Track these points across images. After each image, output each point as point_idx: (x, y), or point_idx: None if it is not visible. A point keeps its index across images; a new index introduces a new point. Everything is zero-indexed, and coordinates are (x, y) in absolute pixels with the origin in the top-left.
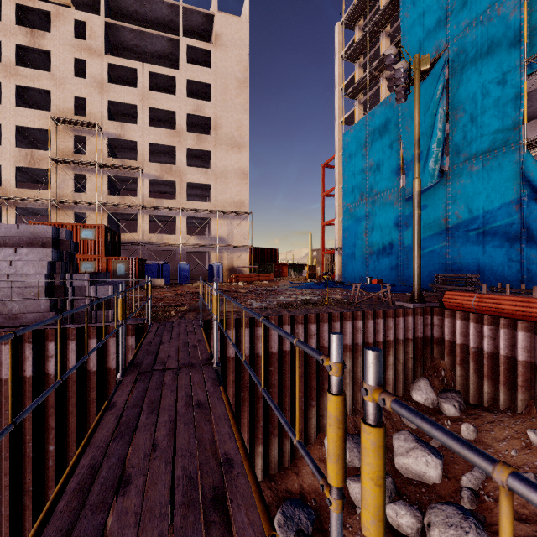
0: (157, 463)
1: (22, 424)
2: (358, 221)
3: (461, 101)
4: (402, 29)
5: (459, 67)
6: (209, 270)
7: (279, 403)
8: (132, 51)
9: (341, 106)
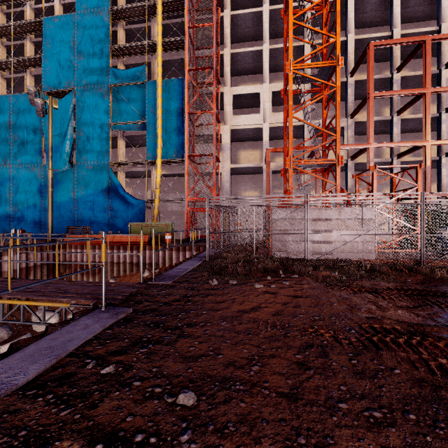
0: None
1: None
2: (2, 182)
3: (83, 126)
4: (44, 52)
5: (81, 105)
6: None
7: None
8: None
9: None
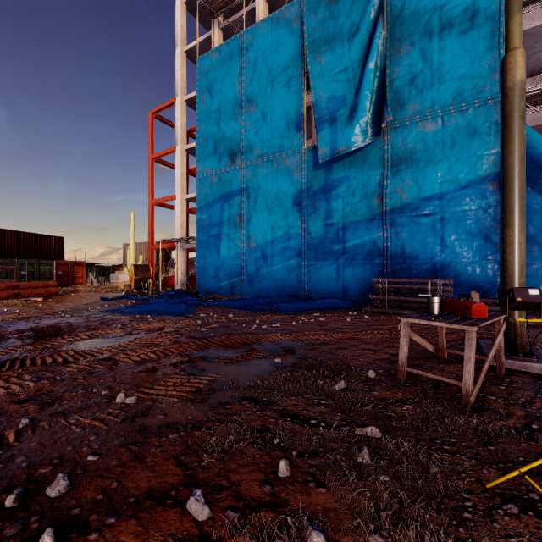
0: None
1: None
2: (227, 197)
3: (408, 30)
4: None
5: None
6: None
7: None
8: None
9: (185, 28)
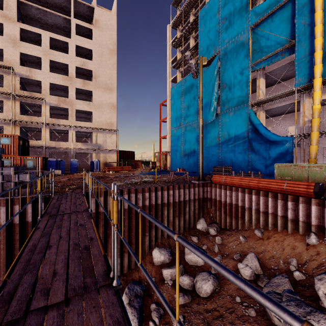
0: (62, 241)
1: None
2: (178, 137)
3: (225, 80)
4: (199, 37)
5: (224, 62)
6: (91, 164)
7: (129, 235)
8: (38, 21)
9: (170, 72)
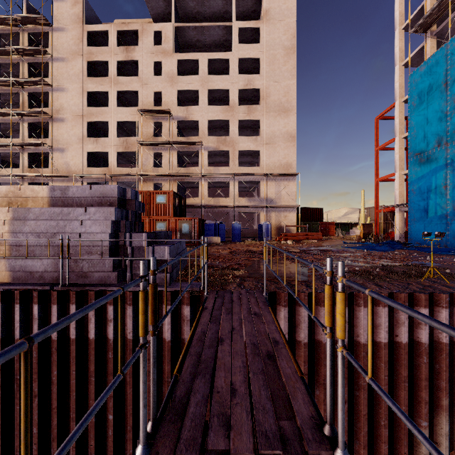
0: None
1: (87, 386)
2: (433, 172)
3: None
4: None
5: None
6: (259, 229)
7: (369, 412)
8: (195, 47)
9: (402, 48)
